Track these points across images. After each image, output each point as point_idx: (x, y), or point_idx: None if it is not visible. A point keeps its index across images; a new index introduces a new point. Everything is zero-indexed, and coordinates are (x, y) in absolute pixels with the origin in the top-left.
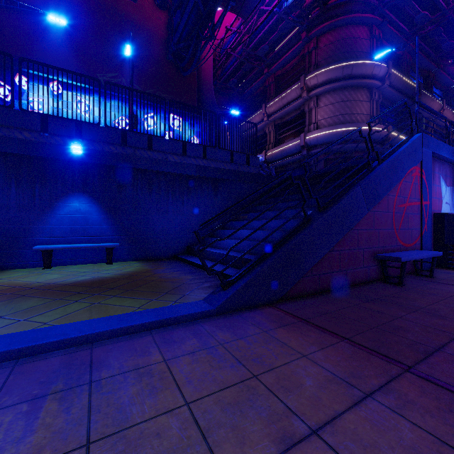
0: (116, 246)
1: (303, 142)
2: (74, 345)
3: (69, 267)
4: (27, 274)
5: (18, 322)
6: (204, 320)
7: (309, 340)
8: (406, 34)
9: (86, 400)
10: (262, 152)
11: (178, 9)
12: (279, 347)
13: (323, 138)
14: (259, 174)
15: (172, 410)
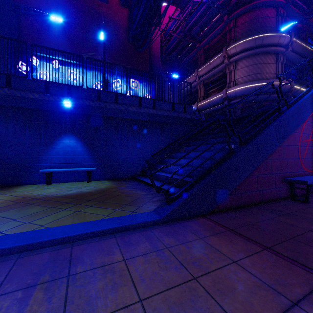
0: (94, 170)
1: (225, 95)
2: (60, 244)
3: (63, 184)
4: (35, 189)
5: (24, 224)
6: (154, 227)
7: (237, 248)
8: (305, 11)
9: (64, 291)
10: (195, 103)
11: (136, 6)
12: (213, 253)
13: (240, 92)
14: (193, 118)
15: (128, 305)
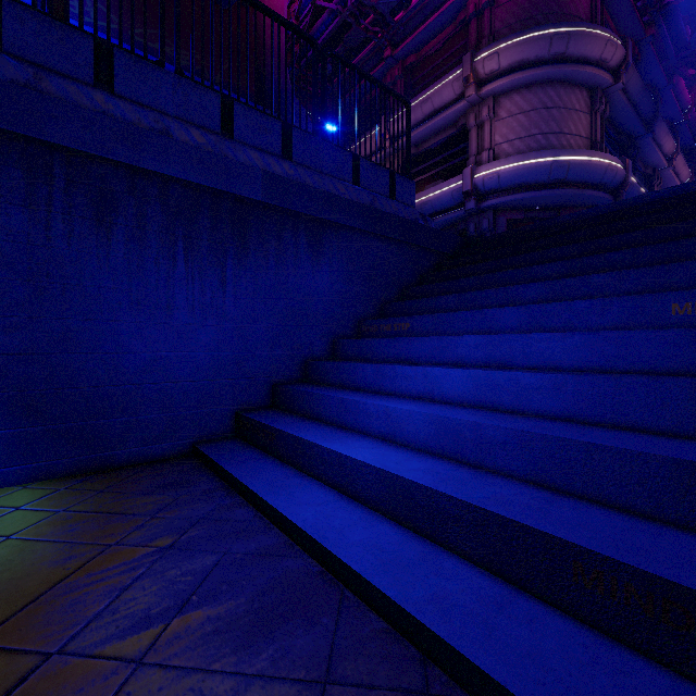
0: None
1: (470, 183)
2: None
3: None
4: None
5: None
6: None
7: None
8: None
9: None
10: None
11: None
12: None
13: (510, 176)
14: (418, 223)
15: None
